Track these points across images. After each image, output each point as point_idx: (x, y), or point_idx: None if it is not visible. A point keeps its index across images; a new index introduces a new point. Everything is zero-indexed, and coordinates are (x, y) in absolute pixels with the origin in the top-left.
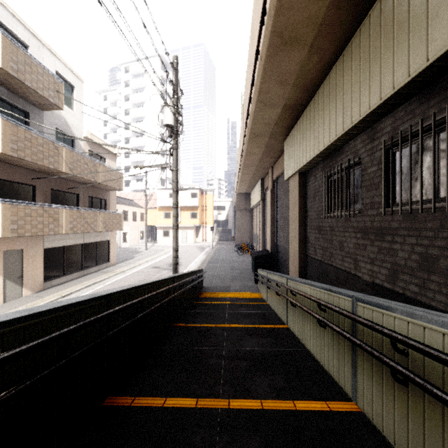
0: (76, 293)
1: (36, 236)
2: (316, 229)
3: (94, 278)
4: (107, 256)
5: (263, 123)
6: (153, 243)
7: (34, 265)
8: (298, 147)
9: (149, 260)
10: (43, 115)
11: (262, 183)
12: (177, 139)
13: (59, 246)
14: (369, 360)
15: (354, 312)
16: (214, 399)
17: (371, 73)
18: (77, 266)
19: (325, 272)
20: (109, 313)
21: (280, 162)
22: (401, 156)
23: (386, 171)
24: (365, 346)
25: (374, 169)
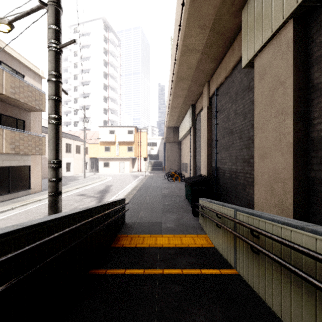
0: None
1: None
2: None
3: None
4: (28, 183)
5: None
6: (95, 172)
7: None
8: None
9: (80, 186)
10: None
11: (193, 109)
12: None
13: None
14: None
15: None
16: None
17: None
18: None
19: None
20: None
21: (224, 64)
22: None
23: None
24: None
25: None
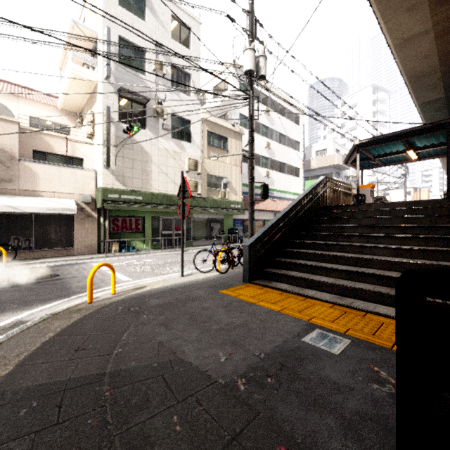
0: None
1: None
2: None
3: None
4: None
5: None
6: None
7: None
8: None
9: None
10: (342, 173)
11: None
12: (406, 177)
13: None
14: None
15: None
16: None
17: None
18: None
19: None
20: None
21: None
22: None
23: None
24: None
25: None
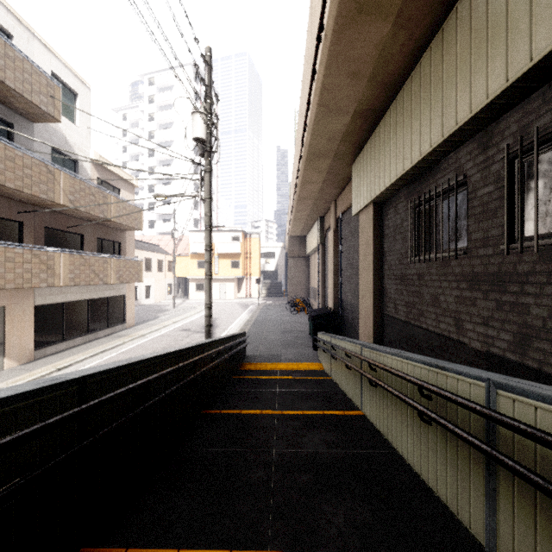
0: (78, 365)
1: (24, 290)
2: (398, 278)
3: (104, 345)
4: (122, 316)
5: (326, 138)
6: (184, 299)
7: (21, 328)
8: (372, 169)
9: (177, 320)
10: (34, 129)
11: (321, 222)
12: (211, 159)
13: (57, 303)
14: (528, 494)
15: (491, 406)
16: (258, 551)
17: (490, 45)
18: (81, 328)
19: (410, 337)
20: (77, 412)
21: (346, 193)
22: (538, 165)
23: (510, 191)
24: (528, 472)
25: (488, 189)
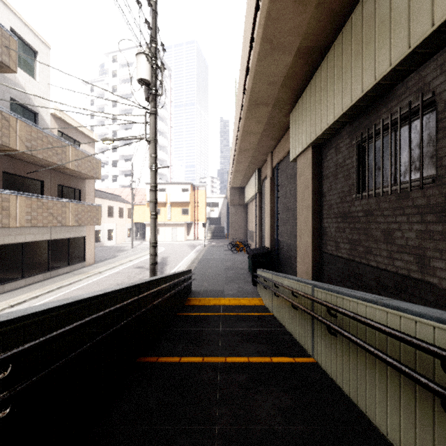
0: (32, 301)
1: None
2: (339, 216)
3: (62, 281)
4: (83, 255)
5: (267, 82)
6: (142, 241)
7: None
8: (313, 112)
9: (133, 259)
10: None
11: (258, 173)
12: (155, 101)
13: (16, 243)
14: None
15: None
16: None
17: None
18: (42, 266)
19: (355, 274)
20: None
21: (282, 144)
22: None
23: None
24: None
25: None
